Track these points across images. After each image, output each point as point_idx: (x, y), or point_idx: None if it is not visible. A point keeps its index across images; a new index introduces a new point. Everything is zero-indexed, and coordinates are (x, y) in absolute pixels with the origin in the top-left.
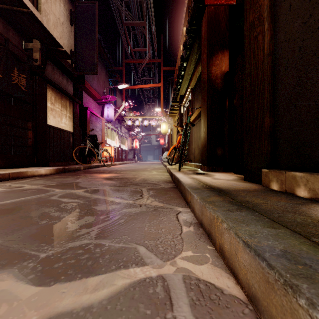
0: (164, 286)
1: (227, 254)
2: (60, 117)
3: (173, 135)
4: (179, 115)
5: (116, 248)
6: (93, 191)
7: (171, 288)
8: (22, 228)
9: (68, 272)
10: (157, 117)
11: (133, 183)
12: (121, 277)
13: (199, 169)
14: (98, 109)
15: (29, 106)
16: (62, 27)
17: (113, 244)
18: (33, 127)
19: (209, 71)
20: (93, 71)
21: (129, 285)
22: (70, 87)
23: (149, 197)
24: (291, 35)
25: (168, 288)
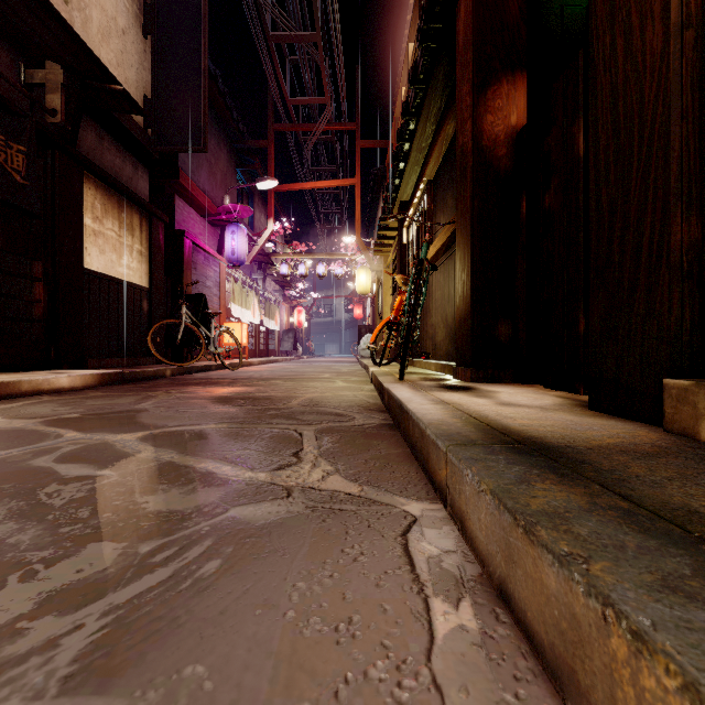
0: None
1: None
2: (117, 253)
3: (384, 296)
4: (397, 250)
5: None
6: (167, 438)
7: None
8: None
9: None
10: (347, 256)
11: (283, 412)
12: None
13: (449, 376)
14: (212, 236)
15: (36, 224)
16: (123, 41)
17: None
18: (46, 274)
19: (478, 126)
20: (196, 144)
21: None
22: (142, 184)
23: (320, 459)
24: None
25: None
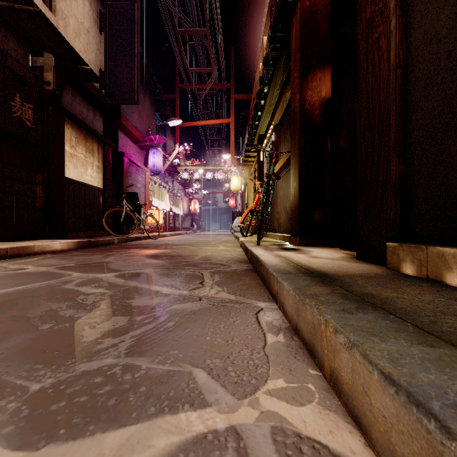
0: (240, 451)
1: (346, 389)
2: (84, 167)
3: (249, 193)
4: (257, 165)
5: (158, 374)
6: (130, 276)
7: (251, 455)
8: (10, 337)
9: (72, 420)
10: (225, 167)
11: (190, 263)
12: (164, 431)
13: (287, 243)
14: (141, 155)
15: (38, 151)
16: (87, 36)
17: (154, 366)
18: (43, 181)
19: (302, 97)
20: (132, 99)
21: (177, 448)
22: (98, 124)
23: (214, 285)
24: (434, 34)
25: (246, 455)
